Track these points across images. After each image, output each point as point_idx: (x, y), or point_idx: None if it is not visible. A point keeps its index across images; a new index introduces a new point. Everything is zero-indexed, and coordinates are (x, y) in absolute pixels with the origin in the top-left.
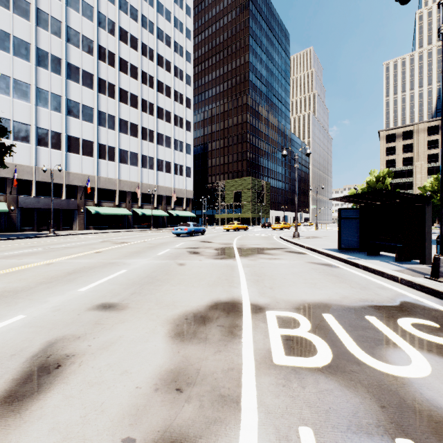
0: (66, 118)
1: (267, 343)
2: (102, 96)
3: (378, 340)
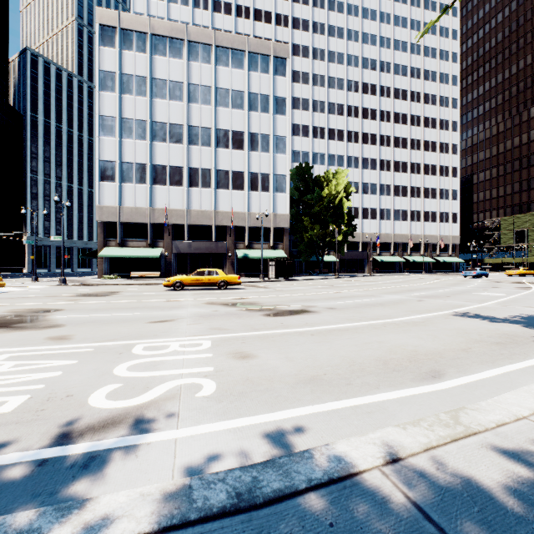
0: (361, 196)
1: None
2: (381, 173)
3: None
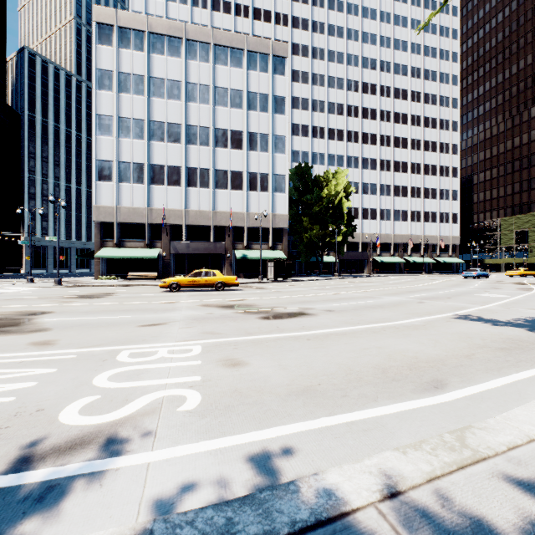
0: (361, 196)
1: None
2: (381, 173)
3: None
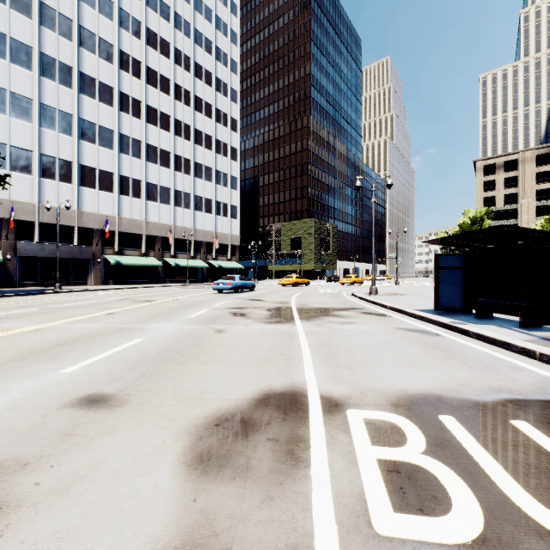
0: (79, 142)
1: (356, 479)
2: (124, 115)
3: None
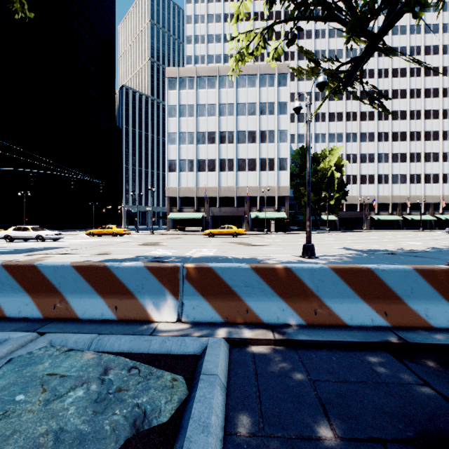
0: (359, 165)
1: None
2: (379, 143)
3: None
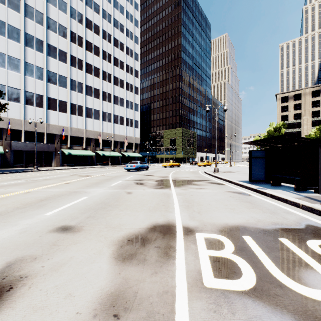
0: (47, 84)
1: (197, 264)
2: (73, 68)
3: (293, 261)
